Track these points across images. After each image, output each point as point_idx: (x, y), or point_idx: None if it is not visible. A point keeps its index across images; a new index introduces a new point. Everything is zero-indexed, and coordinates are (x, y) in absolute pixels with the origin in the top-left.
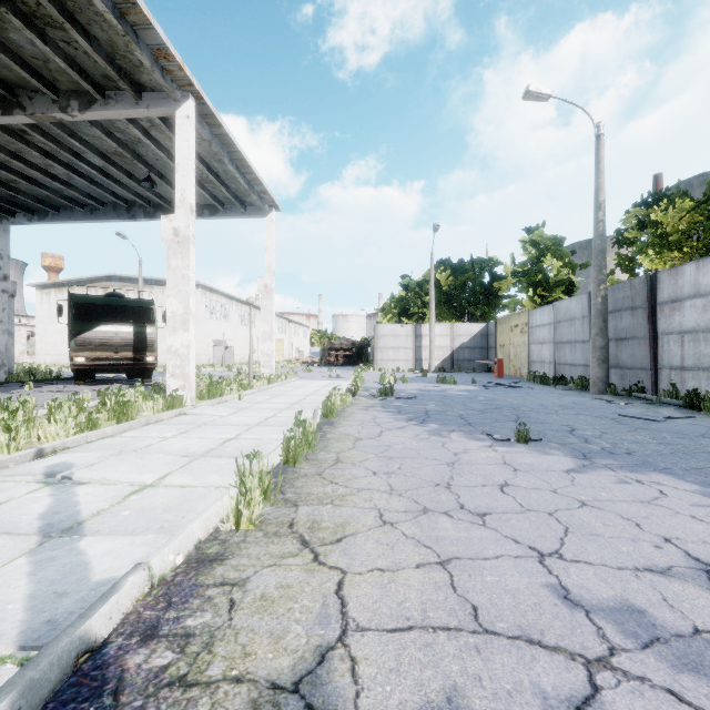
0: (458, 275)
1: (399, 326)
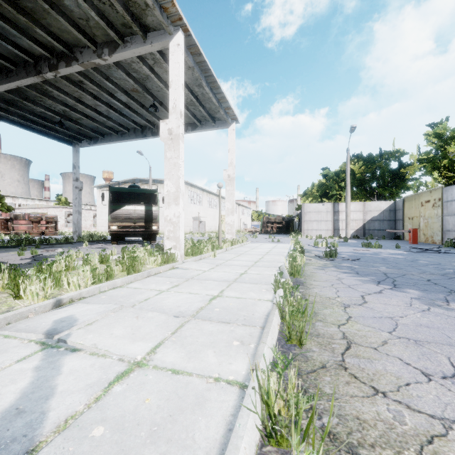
0: (369, 165)
1: (321, 205)
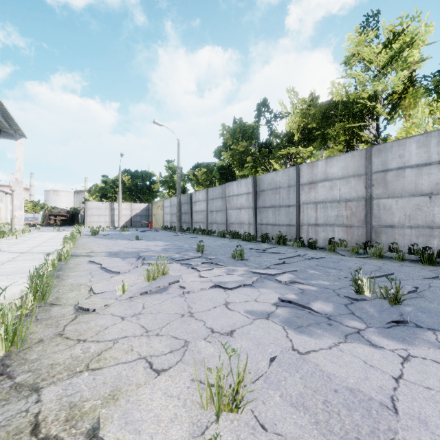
0: (134, 179)
1: (101, 203)
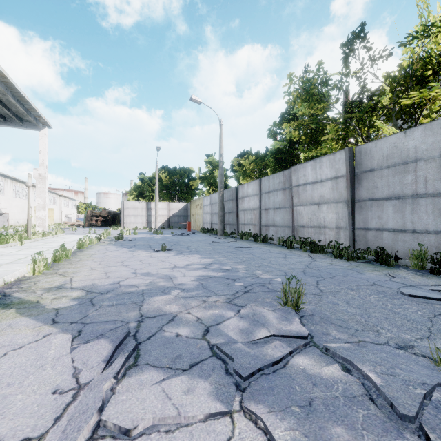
0: (172, 176)
1: (138, 203)
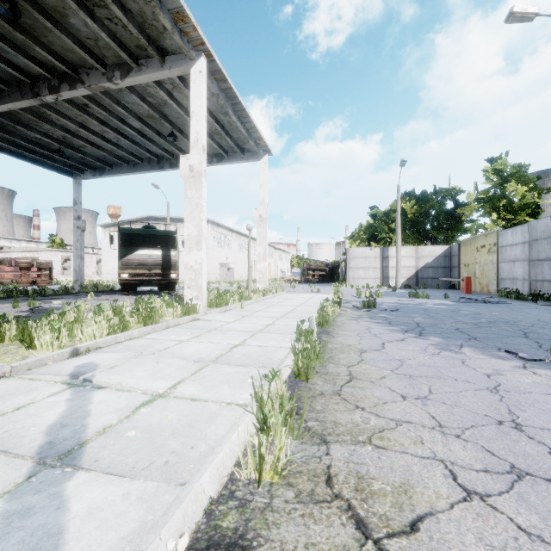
0: (422, 204)
1: (369, 249)
